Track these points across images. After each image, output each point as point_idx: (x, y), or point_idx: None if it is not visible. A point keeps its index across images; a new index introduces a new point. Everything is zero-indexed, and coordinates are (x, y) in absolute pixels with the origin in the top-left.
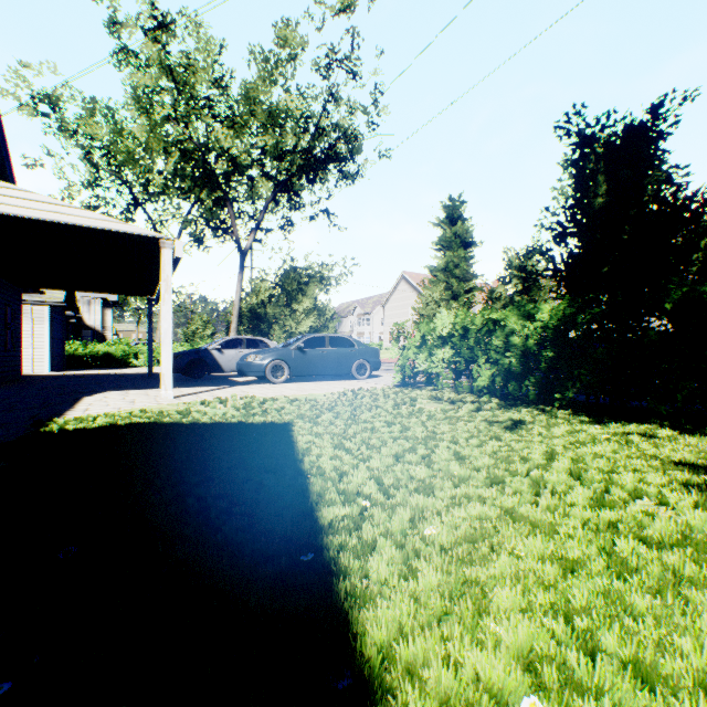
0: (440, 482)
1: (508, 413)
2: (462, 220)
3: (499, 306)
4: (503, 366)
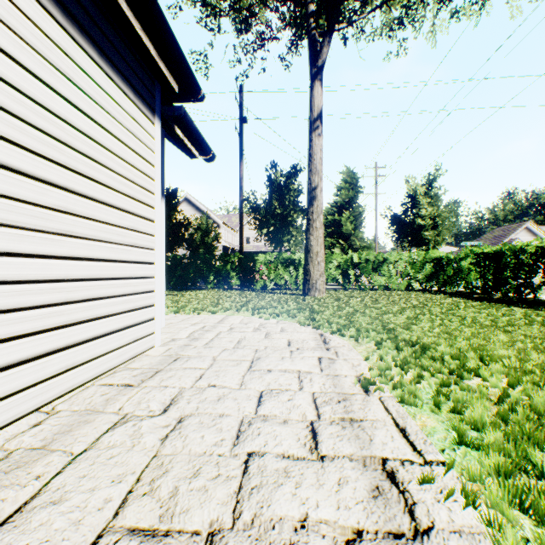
0: None
1: None
2: None
3: None
4: None
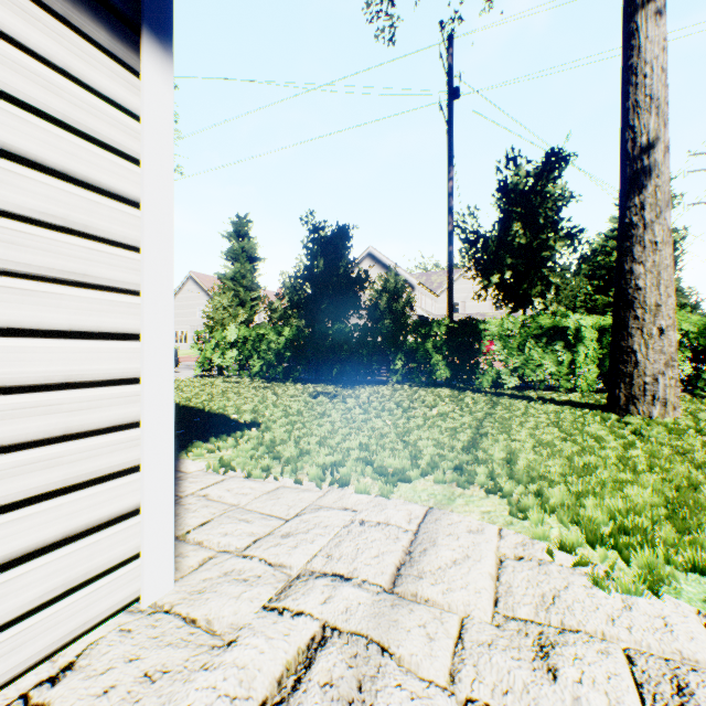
0: (231, 399)
1: (267, 384)
2: (249, 237)
3: (277, 316)
4: (267, 360)
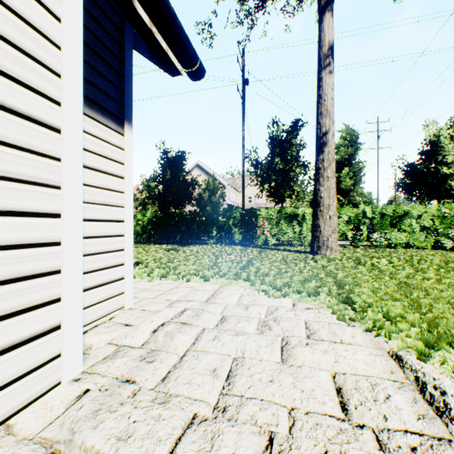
0: None
1: (137, 245)
2: None
3: (138, 203)
4: (136, 231)
